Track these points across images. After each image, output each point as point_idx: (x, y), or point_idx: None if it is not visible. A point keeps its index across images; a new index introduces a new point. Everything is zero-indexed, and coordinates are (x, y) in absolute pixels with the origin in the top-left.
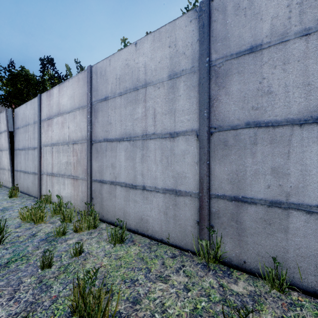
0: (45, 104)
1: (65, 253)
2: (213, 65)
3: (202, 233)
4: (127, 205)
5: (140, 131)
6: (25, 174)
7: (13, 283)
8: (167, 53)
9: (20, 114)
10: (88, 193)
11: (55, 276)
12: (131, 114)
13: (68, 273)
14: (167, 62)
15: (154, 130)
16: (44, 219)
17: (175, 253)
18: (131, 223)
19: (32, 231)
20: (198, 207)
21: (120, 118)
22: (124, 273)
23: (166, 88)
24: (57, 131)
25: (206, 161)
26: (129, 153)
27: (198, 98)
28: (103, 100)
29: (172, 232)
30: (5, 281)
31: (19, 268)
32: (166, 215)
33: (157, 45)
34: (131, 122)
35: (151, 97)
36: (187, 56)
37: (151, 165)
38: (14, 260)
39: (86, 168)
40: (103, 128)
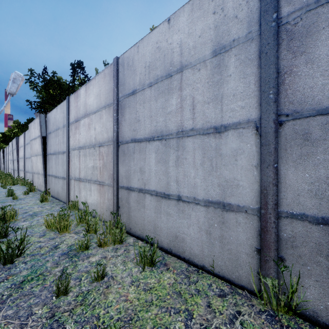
0: (73, 106)
1: (86, 275)
2: (284, 23)
3: (266, 267)
4: (159, 219)
5: (175, 127)
6: (55, 178)
7: (21, 314)
8: (210, 22)
9: (52, 118)
10: (114, 201)
11: (71, 309)
12: (163, 107)
13: (86, 306)
14: (210, 34)
15: (193, 125)
16: (70, 228)
17: (223, 289)
18: (163, 241)
19: (55, 241)
20: (258, 229)
21: (150, 113)
22: (157, 315)
23: (209, 68)
24: (84, 134)
25: (272, 164)
26: (160, 155)
27: (259, 74)
28: (130, 95)
29: (218, 258)
30: (14, 309)
31: (32, 291)
32: (209, 235)
33: (196, 16)
34: (163, 118)
35: (189, 83)
36: (240, 20)
37: (189, 169)
38: (29, 279)
39: (112, 173)
40: (130, 127)
